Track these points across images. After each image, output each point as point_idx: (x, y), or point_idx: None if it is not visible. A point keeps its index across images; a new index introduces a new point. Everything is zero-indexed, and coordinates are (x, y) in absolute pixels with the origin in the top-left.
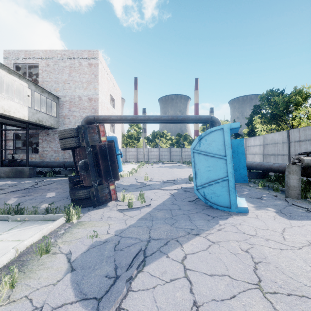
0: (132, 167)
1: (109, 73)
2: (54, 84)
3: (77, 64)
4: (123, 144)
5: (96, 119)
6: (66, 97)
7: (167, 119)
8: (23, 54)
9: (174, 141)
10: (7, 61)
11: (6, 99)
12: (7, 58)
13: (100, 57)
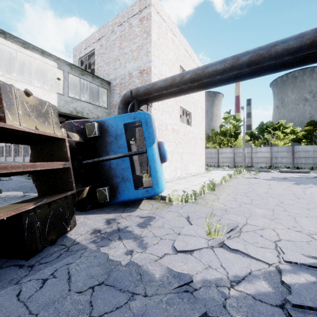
0: (217, 177)
1: (177, 34)
2: (106, 67)
3: (127, 29)
4: (215, 144)
5: (135, 94)
6: (116, 79)
7: (296, 46)
8: (84, 45)
9: (300, 134)
10: (74, 59)
11: (19, 82)
12: (75, 56)
13: (157, 3)
